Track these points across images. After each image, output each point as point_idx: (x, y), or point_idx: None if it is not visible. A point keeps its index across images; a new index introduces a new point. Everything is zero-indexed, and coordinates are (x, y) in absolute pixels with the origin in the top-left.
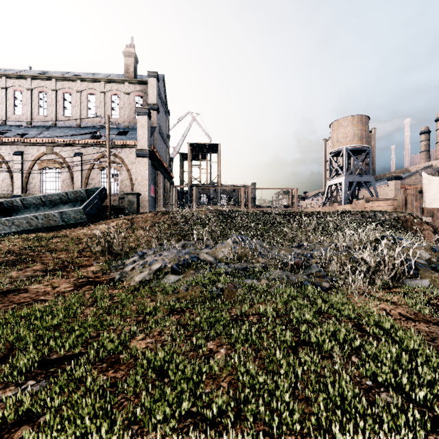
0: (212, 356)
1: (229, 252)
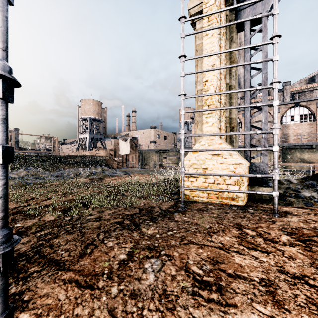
0: (38, 190)
1: (26, 173)
